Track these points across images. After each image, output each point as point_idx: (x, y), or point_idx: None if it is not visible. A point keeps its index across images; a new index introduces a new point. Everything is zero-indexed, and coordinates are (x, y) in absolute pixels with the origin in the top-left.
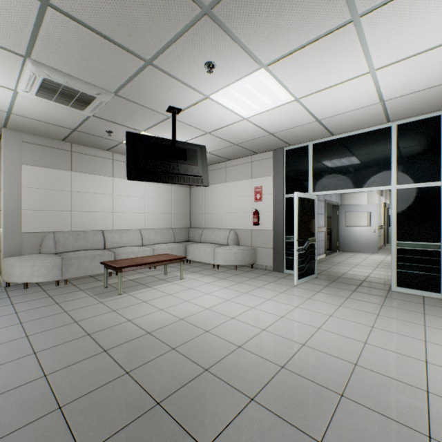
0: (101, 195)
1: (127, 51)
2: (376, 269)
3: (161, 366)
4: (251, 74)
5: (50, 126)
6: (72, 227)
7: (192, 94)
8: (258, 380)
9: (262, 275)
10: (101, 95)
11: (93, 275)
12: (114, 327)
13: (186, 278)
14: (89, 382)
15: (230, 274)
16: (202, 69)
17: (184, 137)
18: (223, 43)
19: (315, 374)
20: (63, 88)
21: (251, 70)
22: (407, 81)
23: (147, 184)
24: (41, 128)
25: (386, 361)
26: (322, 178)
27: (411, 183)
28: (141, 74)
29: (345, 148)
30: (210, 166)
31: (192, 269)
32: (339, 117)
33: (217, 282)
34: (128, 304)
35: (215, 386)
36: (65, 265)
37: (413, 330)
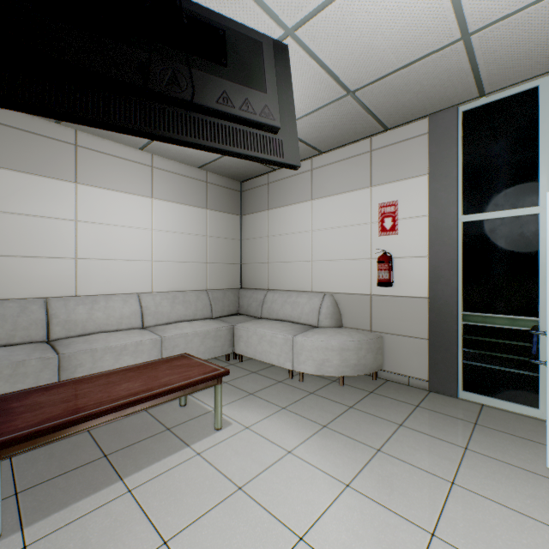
0: (44, 221)
1: None
2: None
3: None
4: None
5: None
6: None
7: None
8: None
9: (414, 409)
10: None
11: None
12: None
13: (231, 424)
14: None
15: (335, 404)
16: None
17: None
18: None
19: None
20: None
21: None
22: None
23: (156, 202)
24: None
25: None
26: None
27: None
28: None
29: None
30: (279, 170)
31: (245, 383)
32: None
33: (313, 445)
34: None
35: None
36: None
37: None
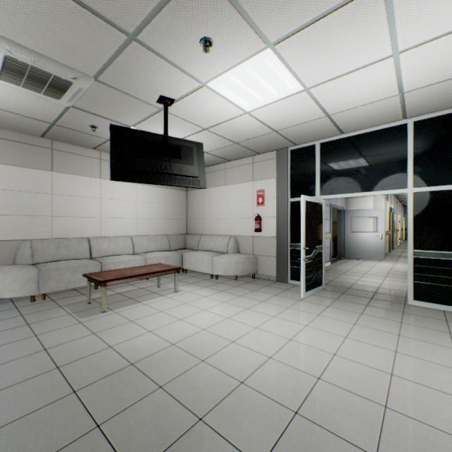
0: (86, 199)
1: (104, 20)
2: (386, 279)
3: (143, 414)
4: (255, 56)
5: (24, 119)
6: (53, 234)
7: (186, 81)
8: (267, 434)
9: (264, 286)
10: (79, 80)
11: (77, 287)
12: (91, 356)
13: (181, 291)
14: (45, 443)
15: (230, 285)
16: (196, 47)
17: (178, 134)
18: (222, 12)
19: (338, 423)
20: (31, 70)
21: (255, 49)
22: (433, 67)
23: (139, 186)
24: (14, 121)
25: (421, 401)
26: (330, 180)
27: (430, 186)
28: (124, 53)
29: (356, 147)
30: (208, 167)
31: (188, 280)
32: (351, 112)
33: (215, 295)
34: (111, 325)
35: (211, 446)
36: (43, 278)
37: (443, 355)
